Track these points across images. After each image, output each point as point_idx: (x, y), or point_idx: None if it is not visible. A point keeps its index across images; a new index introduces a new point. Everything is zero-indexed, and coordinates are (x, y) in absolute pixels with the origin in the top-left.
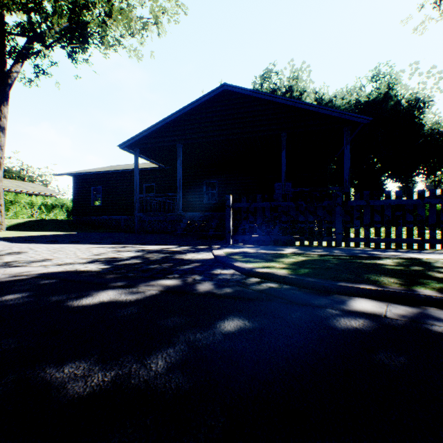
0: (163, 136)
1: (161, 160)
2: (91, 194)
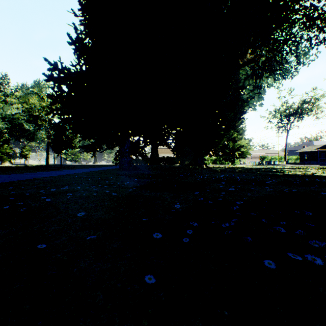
0: (324, 147)
1: (325, 149)
2: (304, 156)
